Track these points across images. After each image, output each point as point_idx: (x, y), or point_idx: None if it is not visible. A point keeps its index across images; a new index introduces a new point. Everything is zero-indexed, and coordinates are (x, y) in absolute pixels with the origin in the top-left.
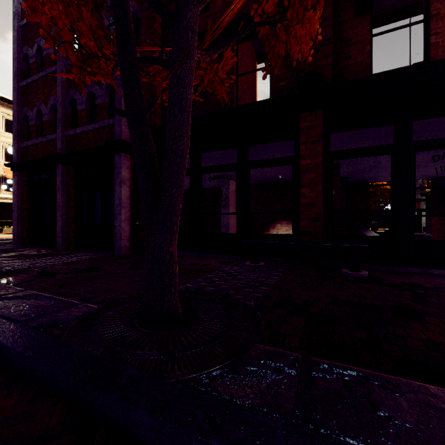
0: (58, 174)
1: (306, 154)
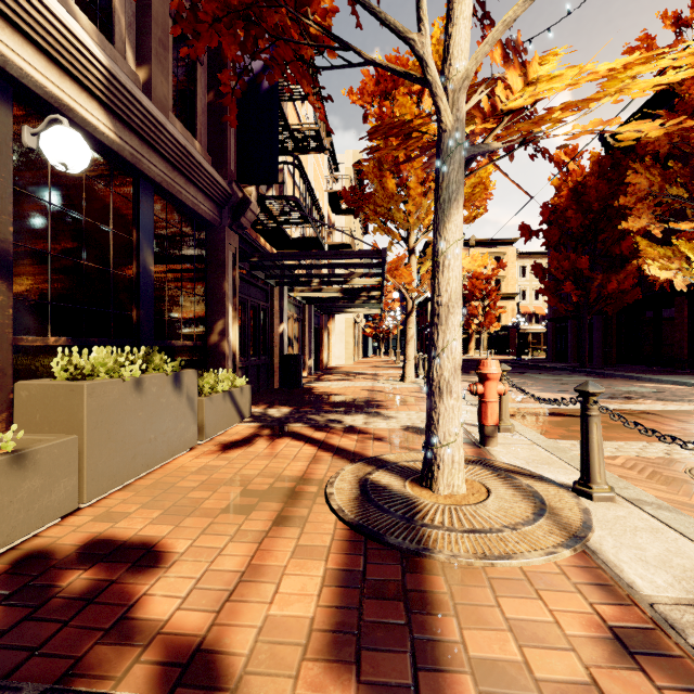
0: (569, 325)
1: (677, 317)
